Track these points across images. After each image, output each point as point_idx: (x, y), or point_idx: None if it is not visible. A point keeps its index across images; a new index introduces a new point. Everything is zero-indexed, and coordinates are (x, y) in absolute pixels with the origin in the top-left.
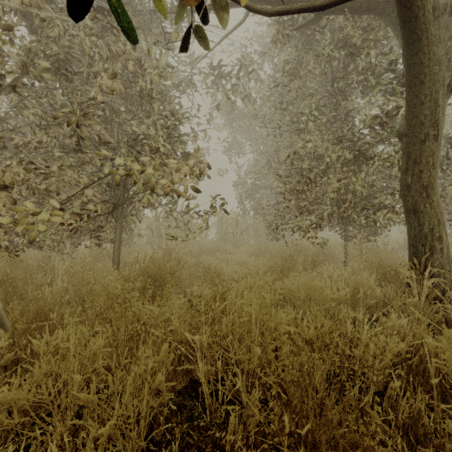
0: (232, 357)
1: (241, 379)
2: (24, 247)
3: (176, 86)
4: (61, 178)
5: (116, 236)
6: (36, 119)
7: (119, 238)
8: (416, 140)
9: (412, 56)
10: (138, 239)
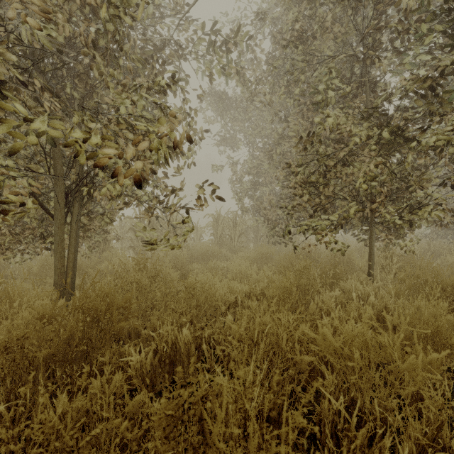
0: None
1: None
2: None
3: (157, 50)
4: None
5: (70, 241)
6: None
7: (73, 244)
8: None
9: None
10: (121, 243)
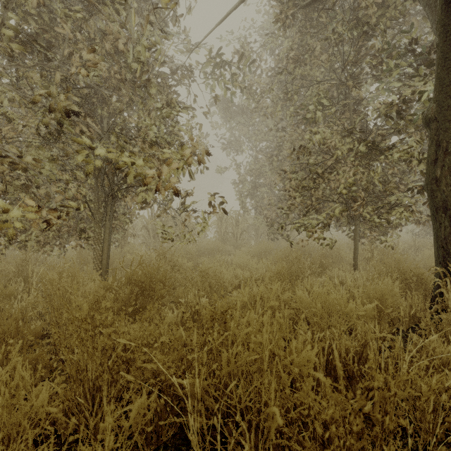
0: (236, 404)
1: (248, 438)
2: (3, 249)
3: (172, 74)
4: (39, 171)
5: (105, 236)
6: (11, 105)
7: (107, 239)
8: (448, 126)
9: (450, 22)
10: (134, 239)
